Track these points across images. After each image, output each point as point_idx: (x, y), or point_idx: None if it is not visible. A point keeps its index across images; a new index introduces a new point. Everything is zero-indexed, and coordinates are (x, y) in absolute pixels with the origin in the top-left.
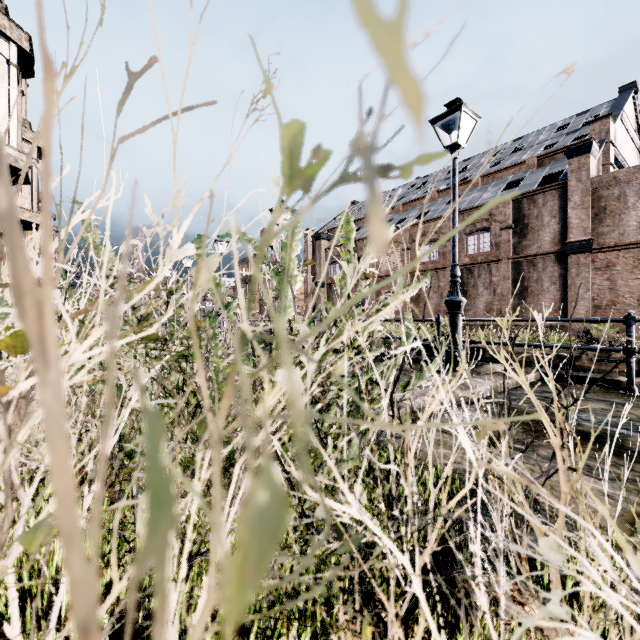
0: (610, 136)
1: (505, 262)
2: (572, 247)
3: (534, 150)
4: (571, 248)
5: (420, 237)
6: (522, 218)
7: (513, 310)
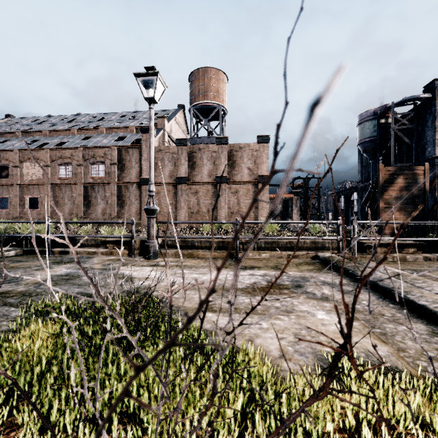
0: (165, 127)
1: (113, 185)
2: (143, 181)
3: (138, 122)
4: (143, 181)
5: (58, 159)
6: (122, 160)
7: (117, 214)
